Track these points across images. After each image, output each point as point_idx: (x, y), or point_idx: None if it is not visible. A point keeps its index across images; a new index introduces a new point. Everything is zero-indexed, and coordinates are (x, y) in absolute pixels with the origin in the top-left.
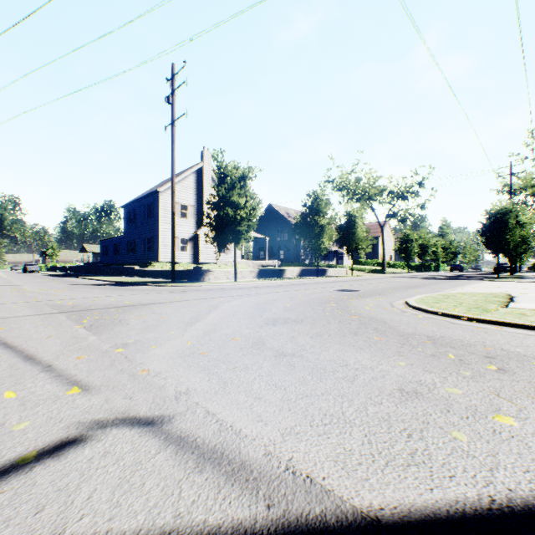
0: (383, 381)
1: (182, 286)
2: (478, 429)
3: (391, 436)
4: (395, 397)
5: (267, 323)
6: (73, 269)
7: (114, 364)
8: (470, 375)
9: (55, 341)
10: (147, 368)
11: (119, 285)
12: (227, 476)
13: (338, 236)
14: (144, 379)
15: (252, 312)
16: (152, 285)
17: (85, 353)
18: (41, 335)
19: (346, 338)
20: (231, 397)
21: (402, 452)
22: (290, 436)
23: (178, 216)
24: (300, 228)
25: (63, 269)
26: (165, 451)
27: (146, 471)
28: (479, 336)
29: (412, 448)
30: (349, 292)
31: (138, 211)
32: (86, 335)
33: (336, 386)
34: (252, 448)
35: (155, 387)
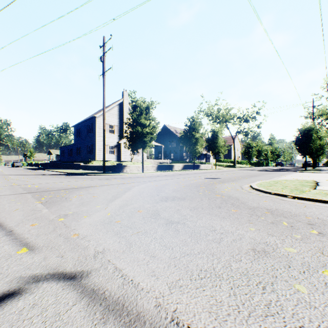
0: (240, 242)
1: (109, 175)
2: (314, 282)
3: (250, 289)
4: (250, 255)
5: (161, 200)
6: (42, 165)
7: (55, 230)
8: (300, 238)
9: (20, 213)
10: (78, 232)
11: (70, 175)
12: (125, 327)
13: (206, 144)
14: (74, 241)
15: (152, 192)
16: (90, 175)
17: (38, 221)
18: (11, 208)
19: (213, 211)
20: (133, 255)
21: (260, 303)
22: (175, 289)
23: (107, 132)
24: (183, 139)
25: (36, 165)
26: (79, 303)
27: (62, 323)
28: (301, 209)
29: (267, 299)
30: (214, 179)
31: (83, 128)
32: (41, 208)
33: (208, 247)
34: (146, 300)
35: (80, 247)
